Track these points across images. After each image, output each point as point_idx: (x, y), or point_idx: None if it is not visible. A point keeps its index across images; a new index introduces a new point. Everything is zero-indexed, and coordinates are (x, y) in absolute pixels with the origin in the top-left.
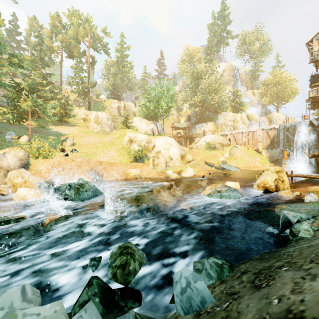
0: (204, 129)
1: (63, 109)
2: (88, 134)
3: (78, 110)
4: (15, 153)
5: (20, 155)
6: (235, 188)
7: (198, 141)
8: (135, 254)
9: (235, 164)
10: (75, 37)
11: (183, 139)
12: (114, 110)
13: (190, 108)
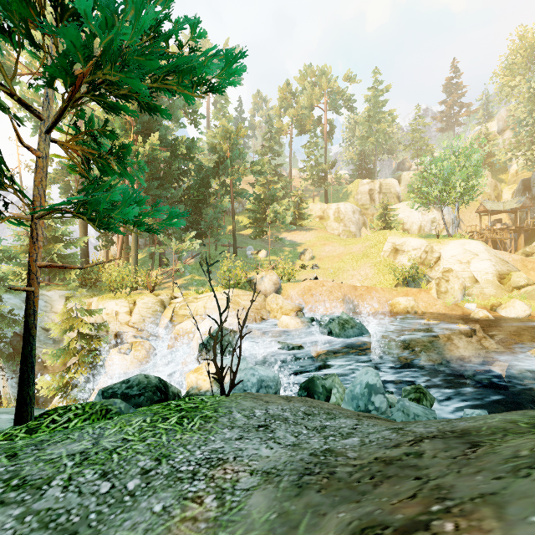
0: None
1: (296, 209)
2: (329, 241)
3: (312, 205)
4: (270, 277)
5: (274, 279)
6: None
7: None
8: (426, 396)
9: None
10: (308, 105)
11: (507, 236)
12: (363, 196)
13: (527, 170)
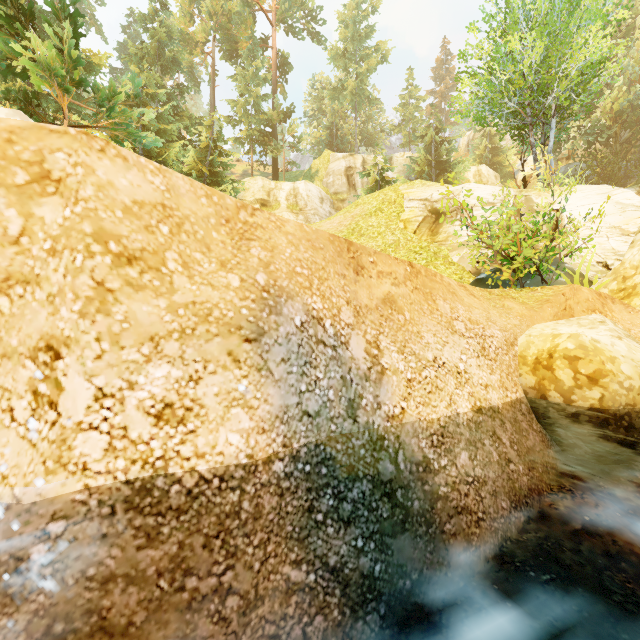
0: None
1: (207, 167)
2: None
3: (248, 180)
4: None
5: None
6: None
7: None
8: None
9: None
10: None
11: None
12: (336, 178)
13: (585, 138)
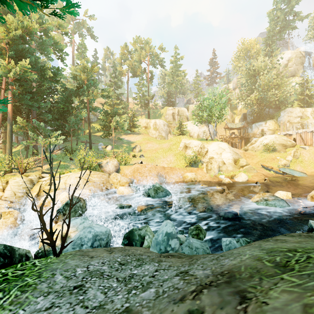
0: (262, 129)
1: (131, 121)
2: (150, 141)
3: (141, 120)
4: (113, 162)
5: (115, 163)
6: (286, 197)
7: (254, 142)
8: (202, 231)
9: (300, 168)
10: (138, 60)
11: (237, 140)
12: (169, 116)
13: (245, 108)
